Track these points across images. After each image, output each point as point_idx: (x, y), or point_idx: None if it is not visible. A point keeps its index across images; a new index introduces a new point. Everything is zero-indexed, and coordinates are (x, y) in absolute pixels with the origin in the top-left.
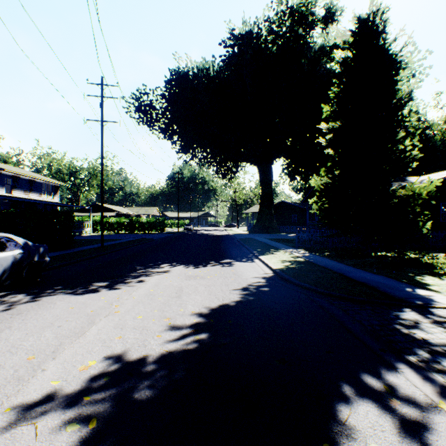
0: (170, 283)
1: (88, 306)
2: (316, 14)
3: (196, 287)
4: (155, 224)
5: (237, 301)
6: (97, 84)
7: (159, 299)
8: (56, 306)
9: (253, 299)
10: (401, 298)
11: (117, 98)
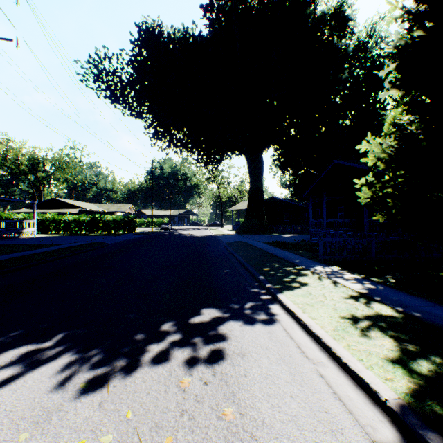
0: None
1: None
2: None
3: None
4: (122, 223)
5: None
6: None
7: None
8: None
9: None
10: None
11: None
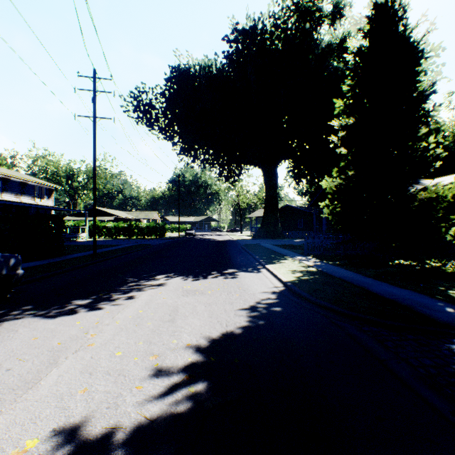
0: (164, 300)
1: (56, 335)
2: (323, 9)
3: (194, 306)
4: (154, 229)
5: (244, 327)
6: (89, 77)
7: (148, 324)
8: (16, 336)
9: (263, 324)
10: (446, 323)
11: (111, 92)
